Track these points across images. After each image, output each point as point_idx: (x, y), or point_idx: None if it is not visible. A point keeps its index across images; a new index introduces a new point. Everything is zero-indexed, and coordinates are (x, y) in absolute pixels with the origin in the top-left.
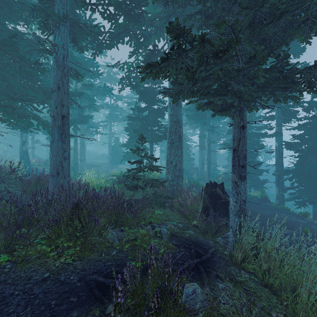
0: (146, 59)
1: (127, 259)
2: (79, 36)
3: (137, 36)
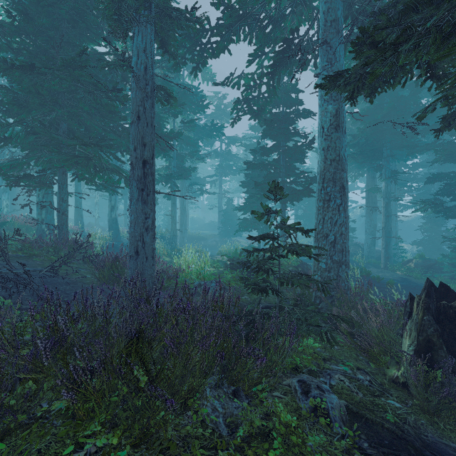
0: (276, 60)
1: None
2: (170, 34)
3: (261, 24)
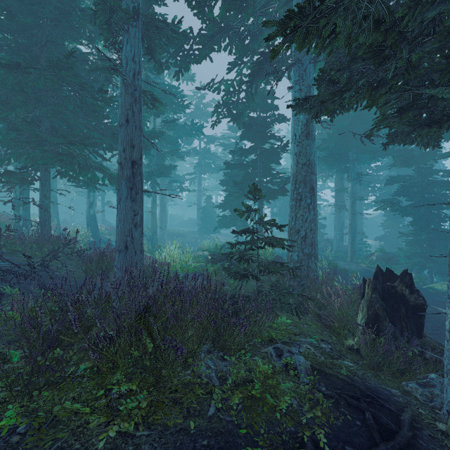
0: (254, 70)
1: (238, 433)
2: (157, 42)
3: (240, 36)
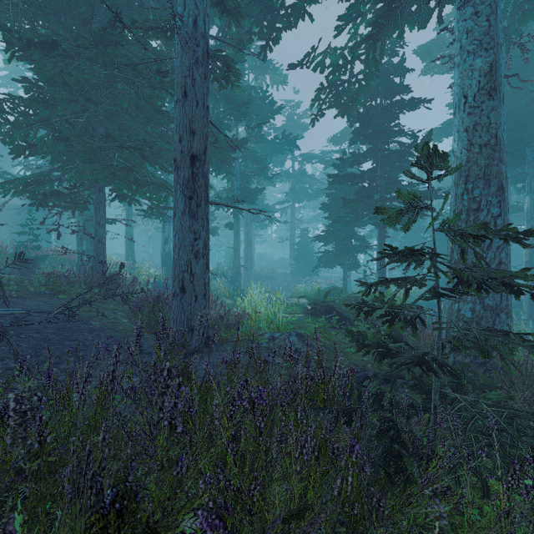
0: (381, 14)
1: None
2: None
3: None
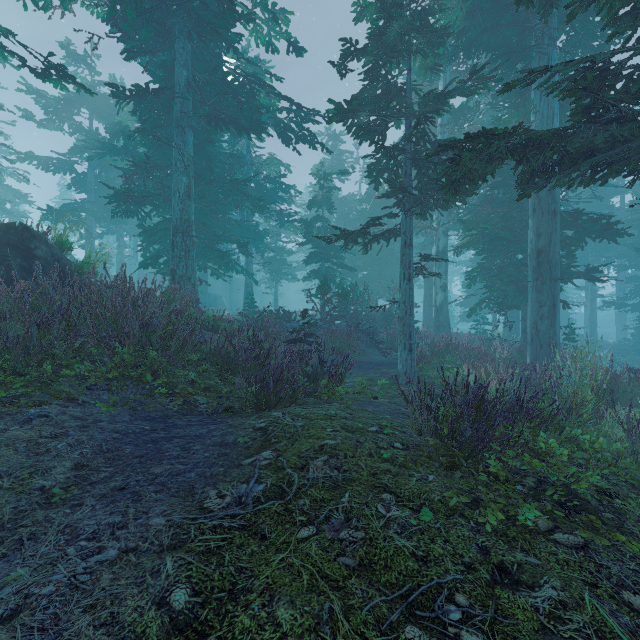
0: None
1: None
2: None
3: None
